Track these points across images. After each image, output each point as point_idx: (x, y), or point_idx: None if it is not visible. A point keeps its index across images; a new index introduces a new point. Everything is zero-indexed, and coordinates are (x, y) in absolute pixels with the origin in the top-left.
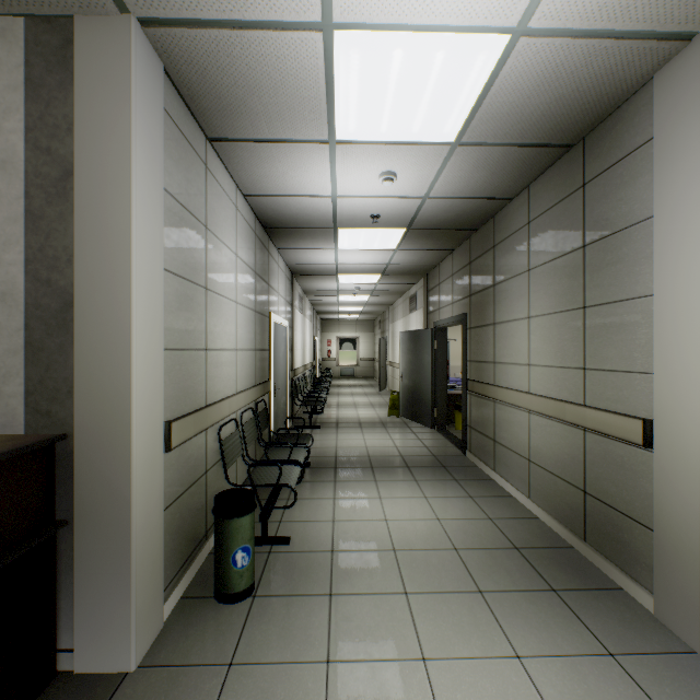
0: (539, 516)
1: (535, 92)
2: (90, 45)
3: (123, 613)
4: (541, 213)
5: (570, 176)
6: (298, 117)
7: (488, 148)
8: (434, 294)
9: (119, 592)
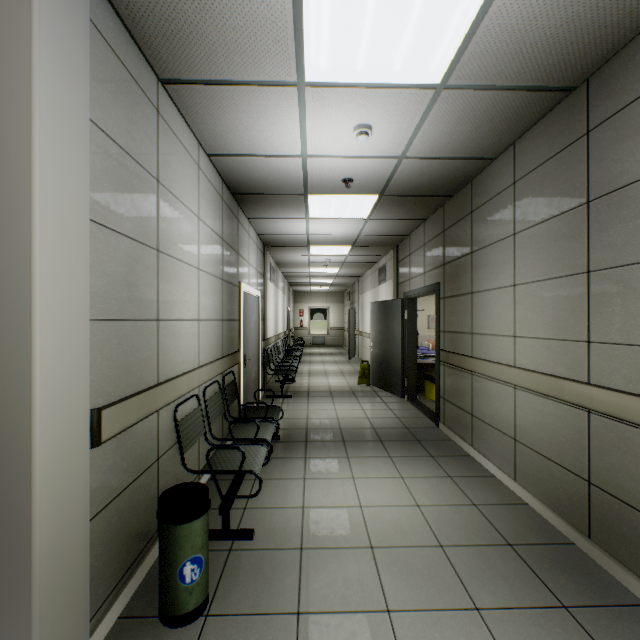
0: (528, 502)
1: (545, 9)
2: None
3: None
4: (531, 171)
5: (569, 125)
6: (260, 49)
7: (477, 92)
8: (404, 265)
9: None
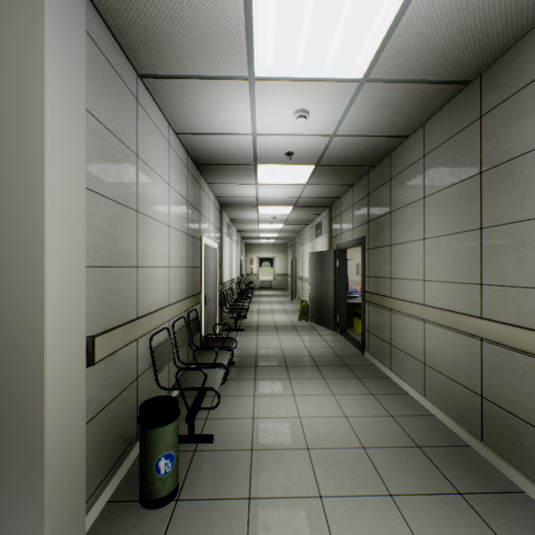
0: (435, 414)
1: (443, 22)
2: None
3: (36, 534)
4: (437, 147)
5: (466, 110)
6: (219, 51)
7: (392, 84)
8: (337, 222)
9: (32, 514)
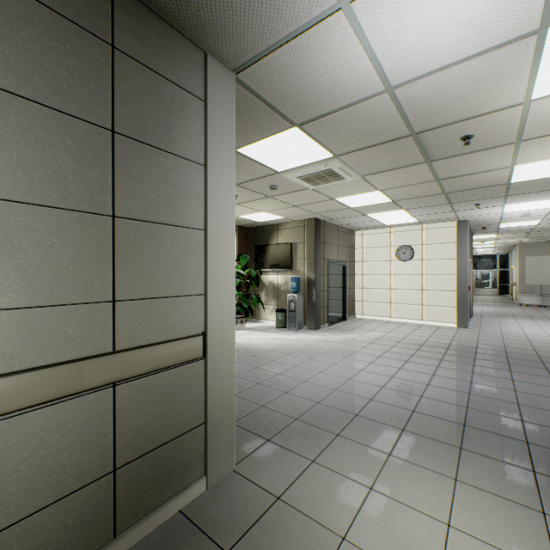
0: None
1: None
2: None
3: None
4: None
5: None
6: None
7: None
8: None
9: None
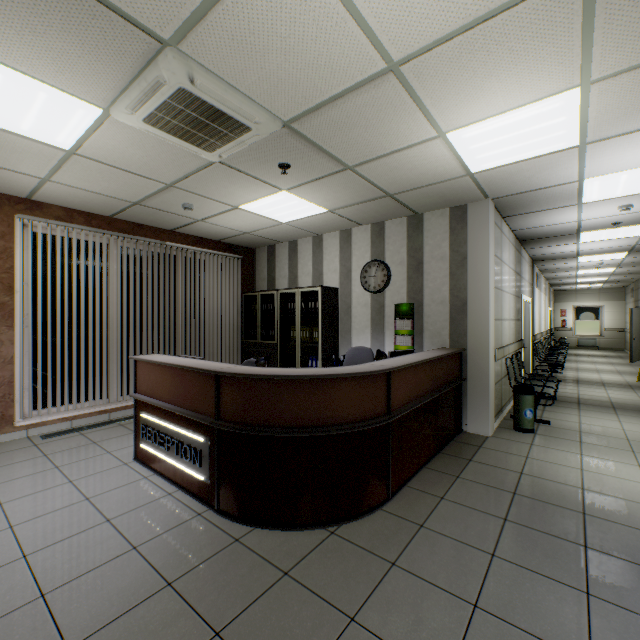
0: None
1: None
2: (473, 213)
3: (485, 414)
4: None
5: None
6: (558, 202)
7: None
8: None
9: (484, 407)
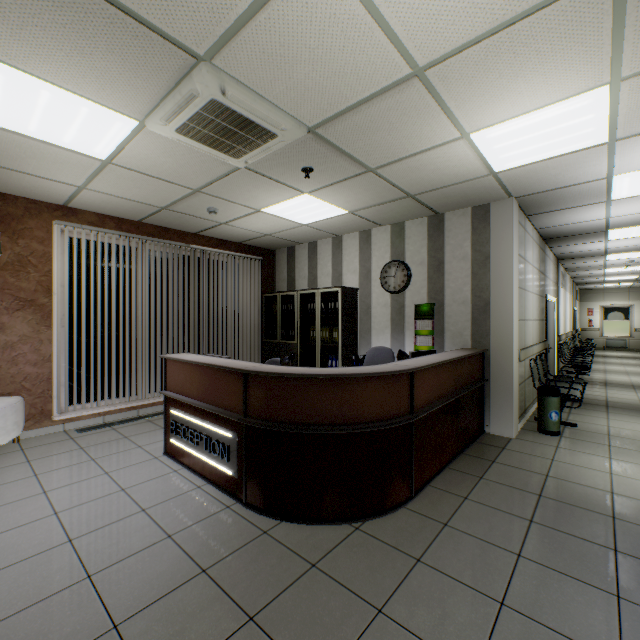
0: None
1: None
2: (495, 212)
3: (509, 416)
4: None
5: None
6: (585, 199)
7: None
8: None
9: (507, 408)
